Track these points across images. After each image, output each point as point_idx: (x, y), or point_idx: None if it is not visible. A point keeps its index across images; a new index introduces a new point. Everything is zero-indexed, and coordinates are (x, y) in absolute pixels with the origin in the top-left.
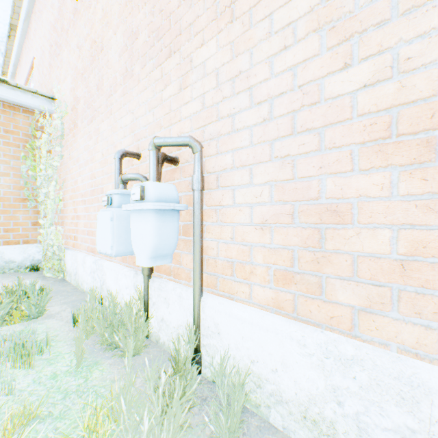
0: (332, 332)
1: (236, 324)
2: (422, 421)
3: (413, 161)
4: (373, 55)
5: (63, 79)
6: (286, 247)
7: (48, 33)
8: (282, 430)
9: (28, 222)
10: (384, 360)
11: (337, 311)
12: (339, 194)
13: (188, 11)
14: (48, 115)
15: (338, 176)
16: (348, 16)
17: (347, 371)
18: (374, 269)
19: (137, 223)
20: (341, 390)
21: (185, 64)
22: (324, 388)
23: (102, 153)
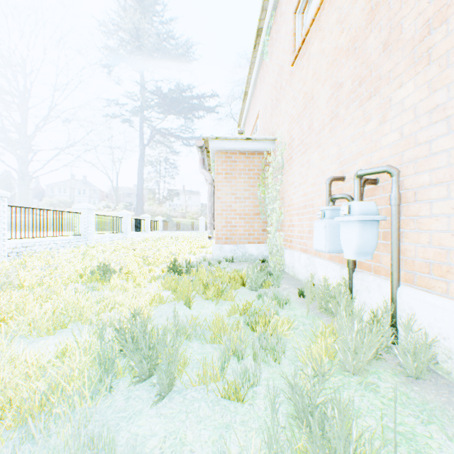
0: None
1: (428, 308)
2: None
3: None
4: None
5: (280, 124)
6: None
7: (269, 92)
8: None
9: (259, 229)
10: None
11: None
12: None
13: (387, 61)
14: (272, 153)
15: None
16: None
17: None
18: None
19: (344, 230)
20: None
21: (384, 104)
22: None
23: (312, 177)
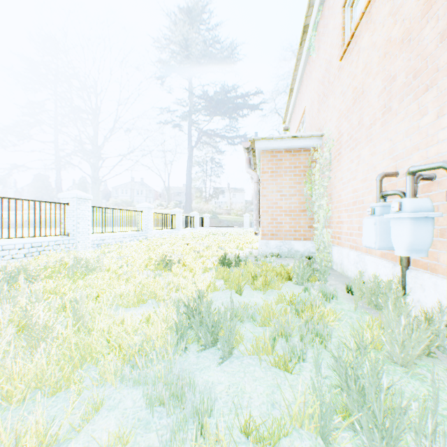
0: None
1: None
2: None
3: None
4: None
5: (328, 120)
6: None
7: (315, 87)
8: None
9: (305, 225)
10: None
11: None
12: None
13: (444, 52)
14: (318, 150)
15: None
16: None
17: None
18: None
19: (395, 226)
20: None
21: (441, 97)
22: None
23: (362, 173)
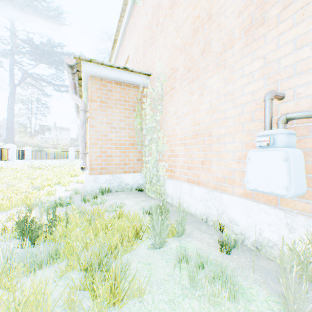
0: None
1: None
2: None
3: None
4: None
5: (157, 60)
6: None
7: (141, 34)
8: None
9: (134, 158)
10: None
11: None
12: None
13: None
14: (149, 86)
15: None
16: None
17: None
18: None
19: None
20: None
21: None
22: None
23: (210, 103)
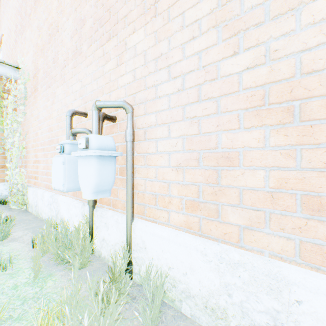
0: (225, 244)
1: (158, 240)
2: (284, 304)
3: (279, 123)
4: (253, 46)
5: (26, 53)
6: (194, 183)
7: (14, 16)
8: (190, 317)
9: None
10: (259, 262)
11: (228, 229)
12: (230, 145)
13: (123, 6)
14: (13, 80)
15: (229, 132)
16: (236, 18)
17: (234, 271)
18: (253, 198)
19: (83, 166)
20: (230, 285)
21: (121, 46)
22: (219, 285)
23: (58, 112)
